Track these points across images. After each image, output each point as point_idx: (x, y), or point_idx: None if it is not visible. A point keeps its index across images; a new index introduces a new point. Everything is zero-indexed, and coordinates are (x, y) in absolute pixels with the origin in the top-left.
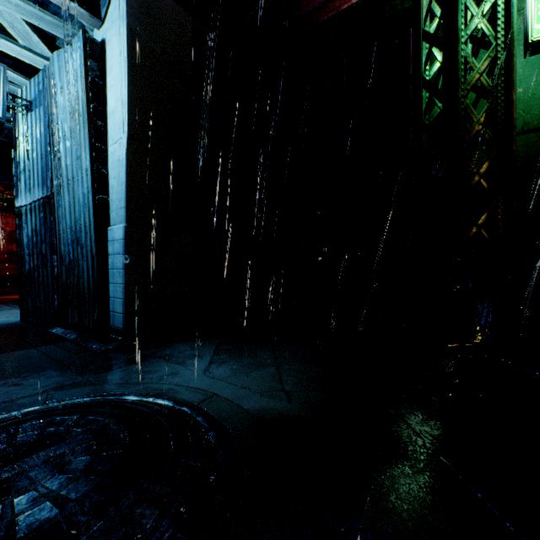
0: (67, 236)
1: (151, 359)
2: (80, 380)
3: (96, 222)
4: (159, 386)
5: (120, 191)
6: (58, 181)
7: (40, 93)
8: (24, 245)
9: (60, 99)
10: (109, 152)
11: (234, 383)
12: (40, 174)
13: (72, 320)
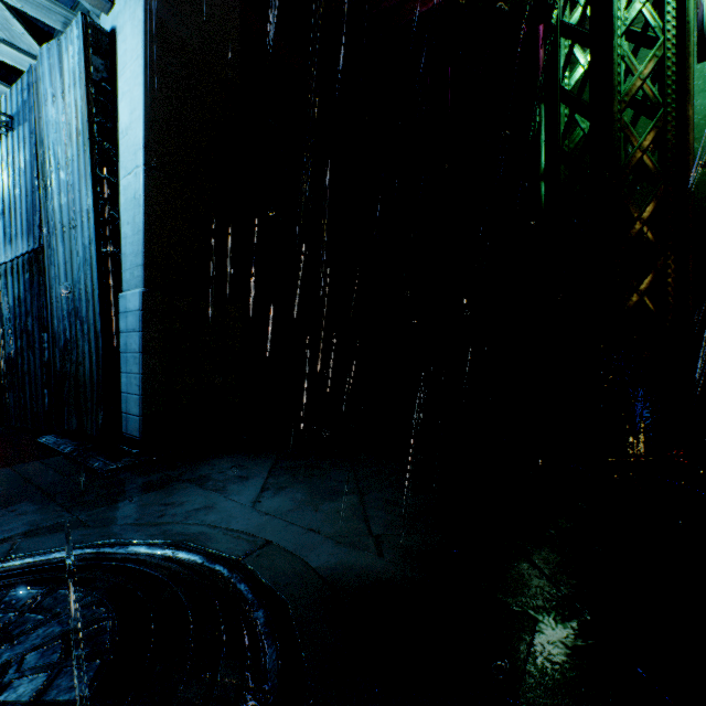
0: (62, 306)
1: (177, 484)
2: (66, 520)
3: (102, 286)
4: (184, 528)
5: (136, 241)
6: (50, 229)
7: (24, 104)
8: (2, 318)
9: (51, 112)
10: (121, 187)
11: (297, 522)
12: (25, 218)
13: (69, 424)
